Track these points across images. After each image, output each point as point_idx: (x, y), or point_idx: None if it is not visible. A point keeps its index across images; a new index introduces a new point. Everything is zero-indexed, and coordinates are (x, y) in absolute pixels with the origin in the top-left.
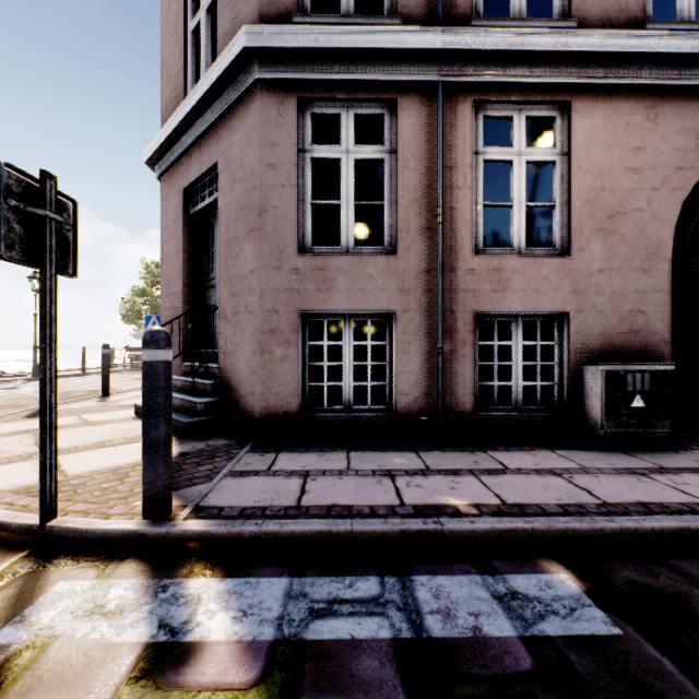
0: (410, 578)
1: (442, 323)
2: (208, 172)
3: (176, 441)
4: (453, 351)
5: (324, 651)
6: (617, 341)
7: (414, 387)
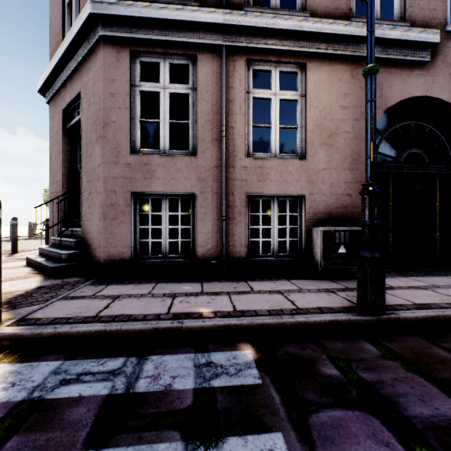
0: (147, 357)
1: (225, 201)
2: (76, 98)
3: (42, 279)
4: (233, 218)
5: (53, 405)
6: (334, 213)
7: (208, 242)
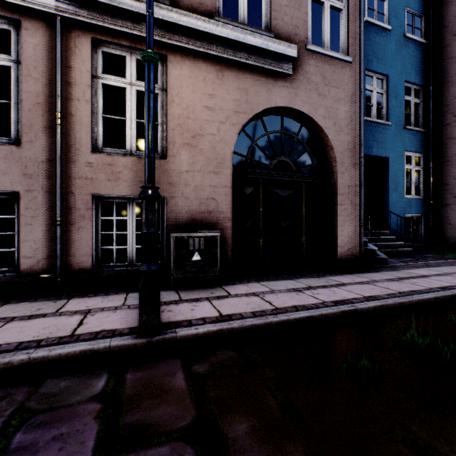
0: None
1: (61, 202)
2: None
3: None
4: (74, 223)
5: None
6: (198, 217)
7: (37, 251)
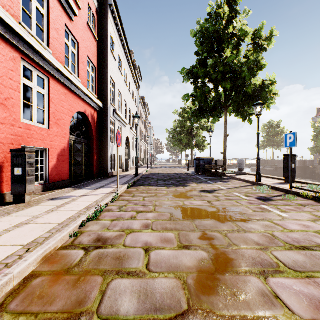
0: None
1: None
2: None
3: None
4: None
5: None
6: None
7: None
